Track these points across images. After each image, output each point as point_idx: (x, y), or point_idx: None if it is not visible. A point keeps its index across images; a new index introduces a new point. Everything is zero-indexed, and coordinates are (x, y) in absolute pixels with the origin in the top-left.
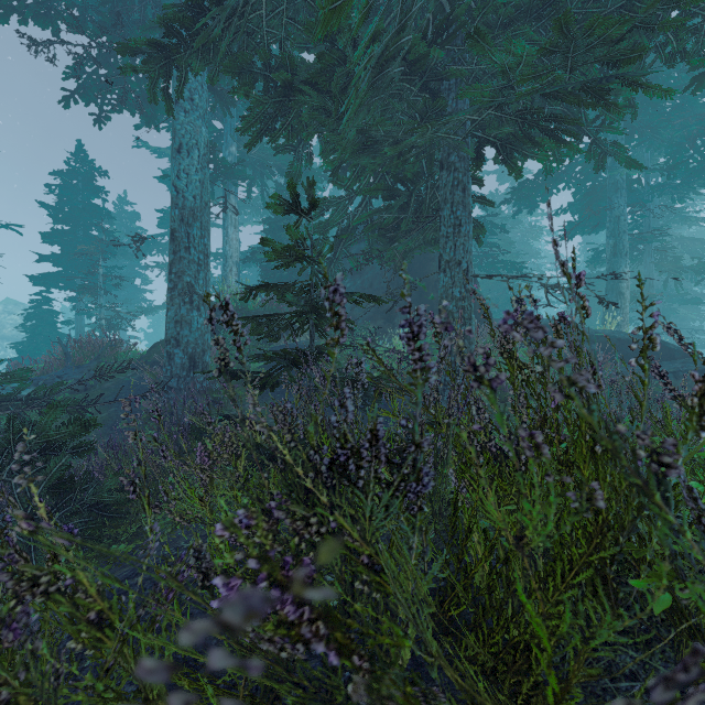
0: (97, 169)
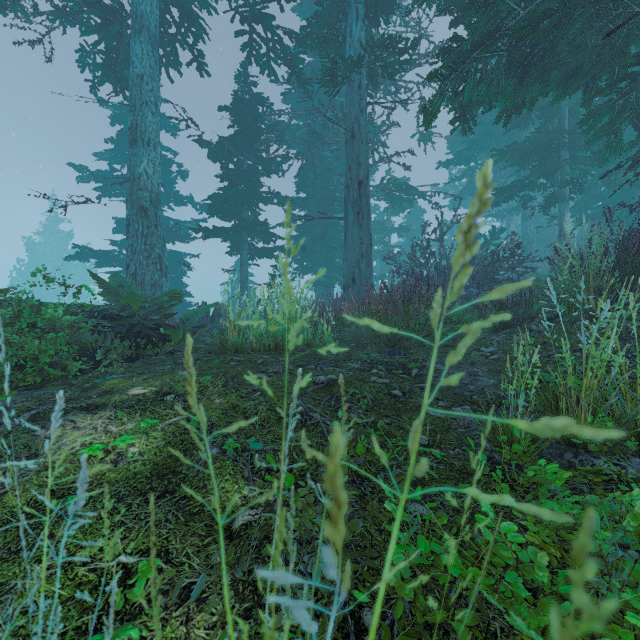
0: (421, 210)
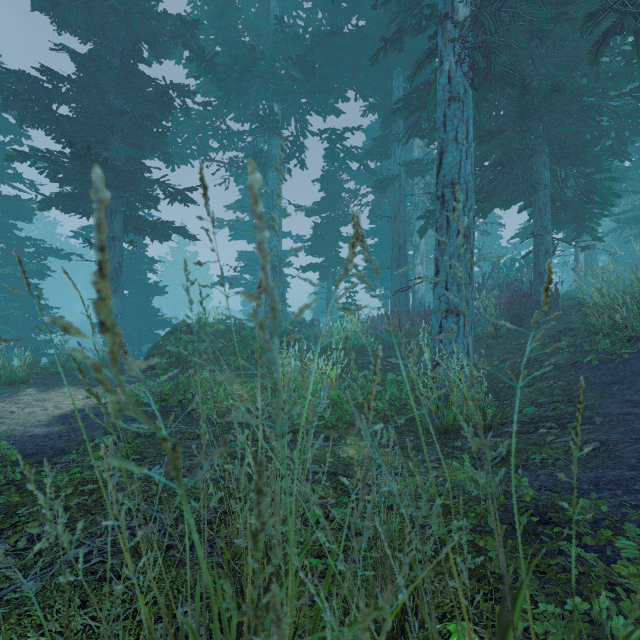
0: (497, 217)
